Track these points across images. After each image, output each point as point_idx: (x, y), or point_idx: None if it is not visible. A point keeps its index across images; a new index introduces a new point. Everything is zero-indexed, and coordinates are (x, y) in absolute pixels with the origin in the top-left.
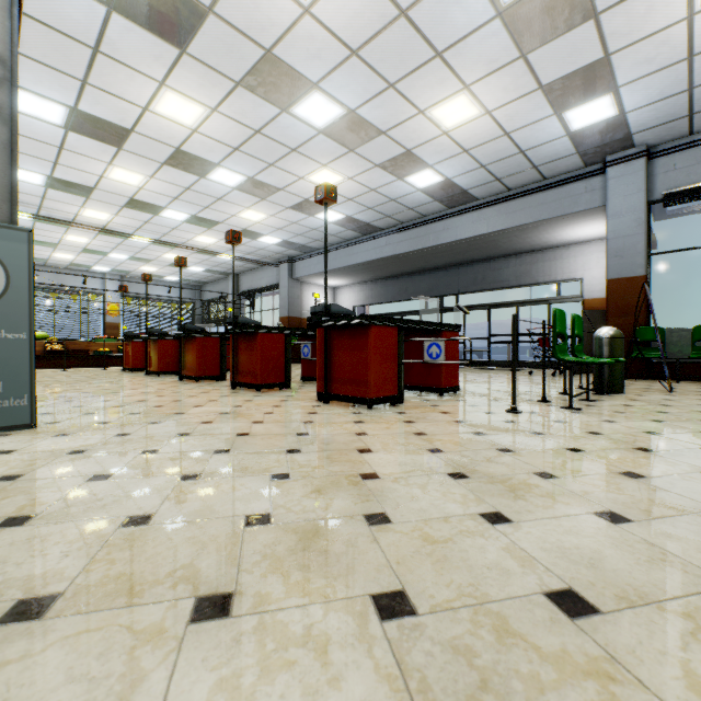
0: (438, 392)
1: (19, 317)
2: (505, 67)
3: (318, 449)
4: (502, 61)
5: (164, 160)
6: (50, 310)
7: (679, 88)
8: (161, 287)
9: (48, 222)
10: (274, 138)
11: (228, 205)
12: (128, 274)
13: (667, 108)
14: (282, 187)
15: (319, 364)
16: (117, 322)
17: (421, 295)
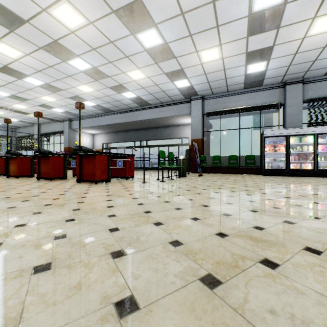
0: (125, 178)
1: None
2: (151, 65)
3: (71, 193)
4: (150, 63)
5: None
6: None
7: (205, 81)
8: None
9: None
10: (59, 70)
11: (34, 92)
12: None
13: (204, 86)
14: (64, 89)
15: (77, 168)
16: None
17: (132, 140)
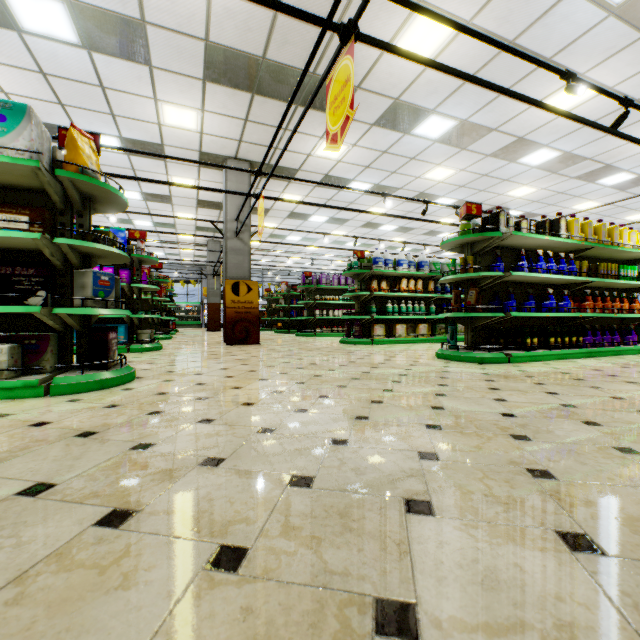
0: None
1: None
2: None
3: None
4: None
5: None
6: None
7: None
8: None
9: None
10: None
11: None
12: None
13: None
14: None
15: None
16: None
17: None
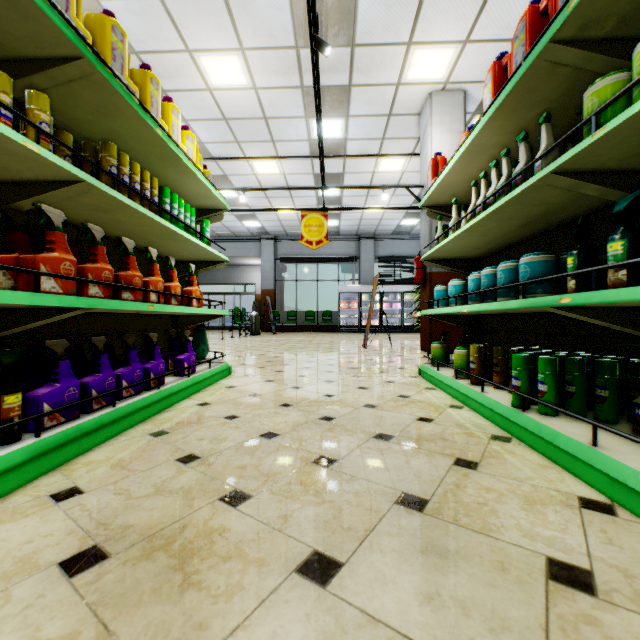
0: None
1: None
2: None
3: None
4: None
5: None
6: None
7: (279, 225)
8: None
9: None
10: None
11: None
12: None
13: (278, 229)
14: None
15: None
16: None
17: None
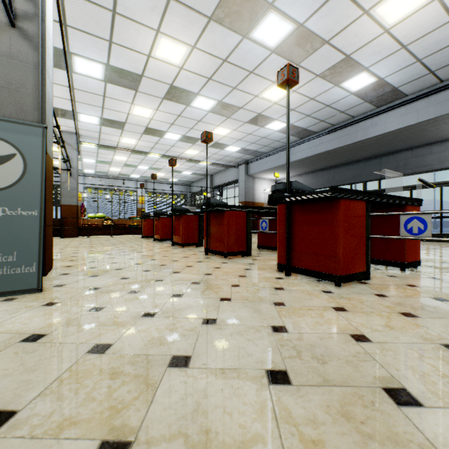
0: (400, 267)
1: (32, 197)
2: None
3: (314, 377)
4: None
5: (163, 96)
6: (109, 201)
7: None
8: (167, 186)
9: (105, 149)
10: (236, 64)
11: (205, 125)
12: (149, 178)
13: None
14: (241, 106)
15: (279, 237)
16: (143, 207)
17: (346, 181)
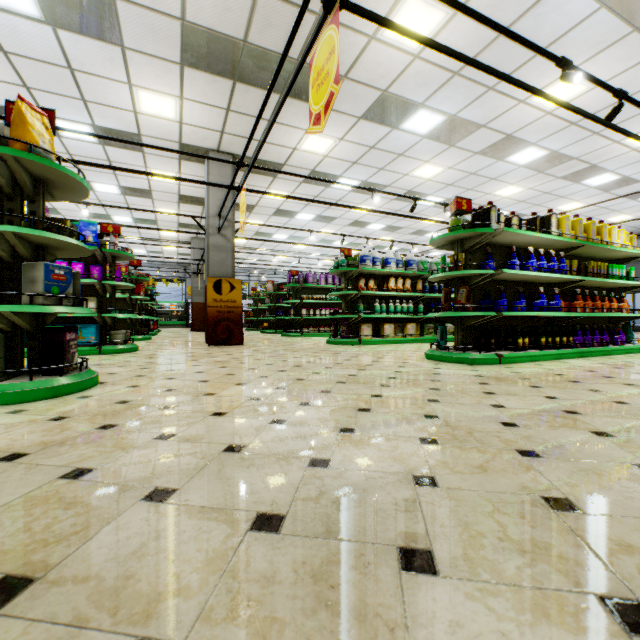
0: None
1: None
2: None
3: None
4: None
5: None
6: None
7: None
8: None
9: None
10: None
11: None
12: None
13: None
14: None
15: None
16: None
17: None
